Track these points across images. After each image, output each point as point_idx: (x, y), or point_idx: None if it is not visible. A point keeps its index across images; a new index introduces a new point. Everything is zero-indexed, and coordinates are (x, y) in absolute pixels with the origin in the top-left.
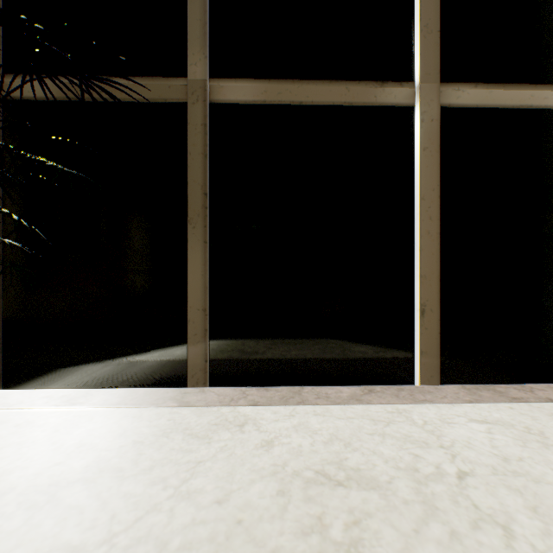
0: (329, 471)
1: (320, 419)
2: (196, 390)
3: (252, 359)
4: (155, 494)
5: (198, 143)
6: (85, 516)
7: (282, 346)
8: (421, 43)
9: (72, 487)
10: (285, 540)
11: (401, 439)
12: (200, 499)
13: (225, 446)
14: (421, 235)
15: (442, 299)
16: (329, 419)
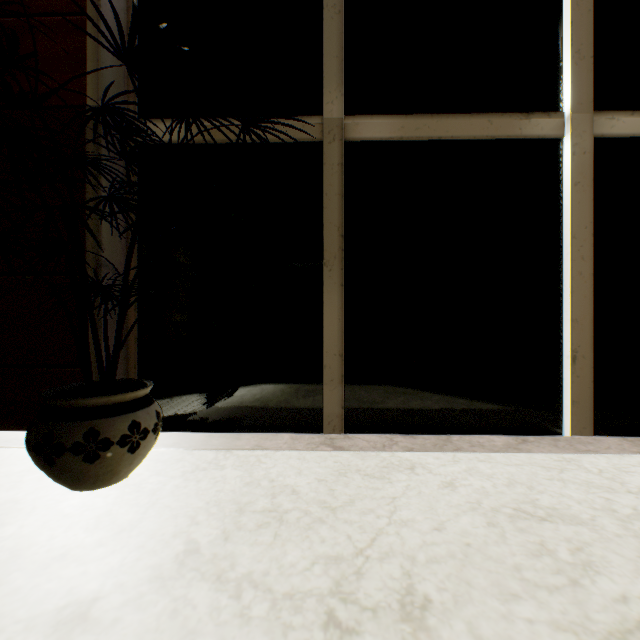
0: (526, 509)
1: (487, 465)
2: (341, 437)
3: (388, 407)
4: (372, 521)
5: (334, 184)
6: (324, 535)
7: (419, 394)
8: (572, 71)
9: (292, 514)
10: (520, 559)
11: (583, 484)
12: (418, 527)
13: (408, 485)
14: (572, 276)
15: (594, 345)
16: (497, 465)
